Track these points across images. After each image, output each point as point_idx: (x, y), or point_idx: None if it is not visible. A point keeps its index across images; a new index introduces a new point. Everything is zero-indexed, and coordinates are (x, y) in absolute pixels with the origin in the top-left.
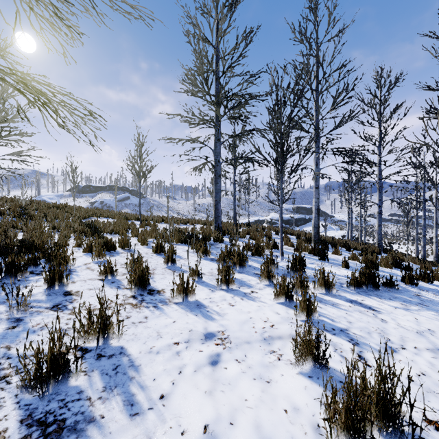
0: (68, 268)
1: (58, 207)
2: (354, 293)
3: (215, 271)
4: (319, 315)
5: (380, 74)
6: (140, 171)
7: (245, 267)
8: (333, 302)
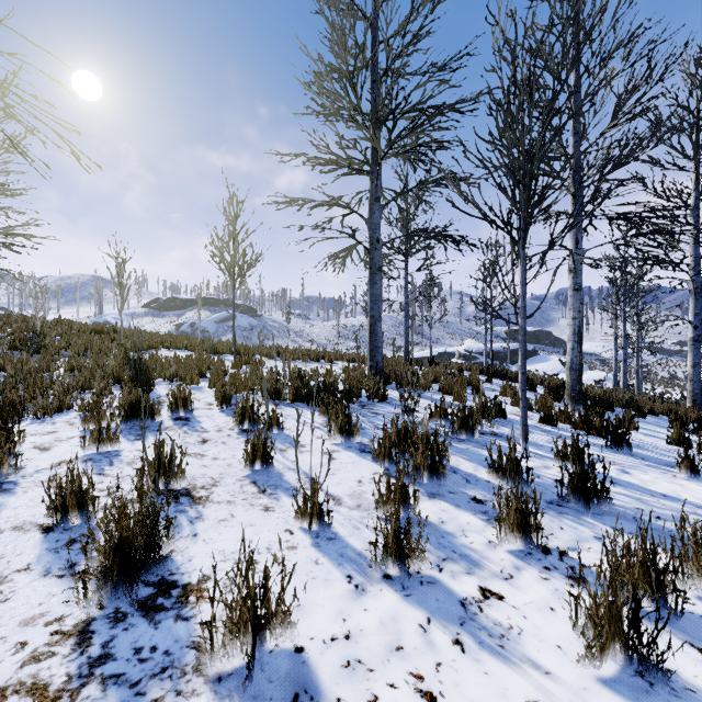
0: (4, 479)
1: (102, 331)
2: None
3: (369, 492)
4: None
5: (700, 63)
6: (234, 264)
7: (443, 478)
8: None
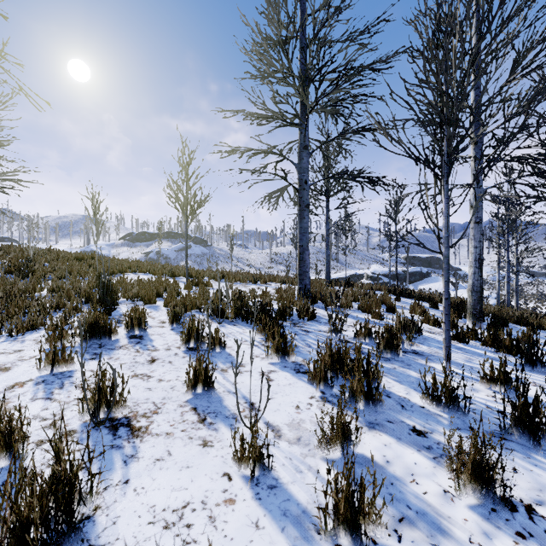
0: None
1: (82, 259)
2: None
3: (307, 421)
4: None
5: None
6: (186, 204)
7: (379, 405)
8: None
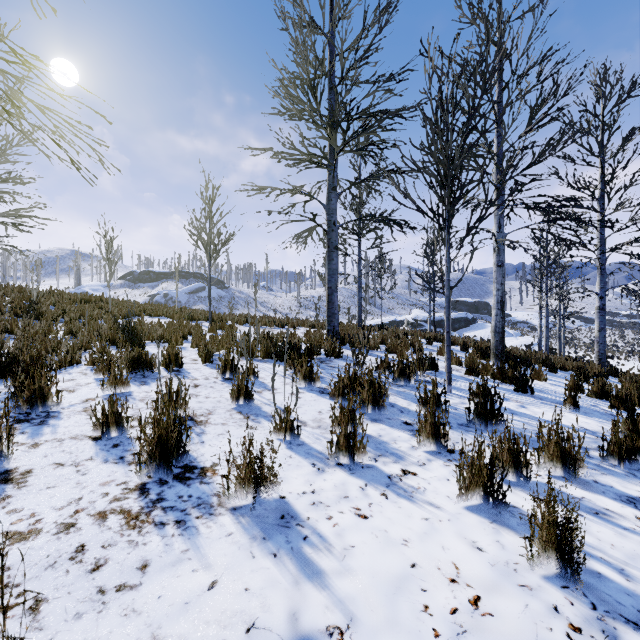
0: (49, 410)
1: (90, 301)
2: (623, 475)
3: (327, 418)
4: (583, 554)
5: (604, 77)
6: (210, 242)
7: (383, 409)
8: (594, 506)
